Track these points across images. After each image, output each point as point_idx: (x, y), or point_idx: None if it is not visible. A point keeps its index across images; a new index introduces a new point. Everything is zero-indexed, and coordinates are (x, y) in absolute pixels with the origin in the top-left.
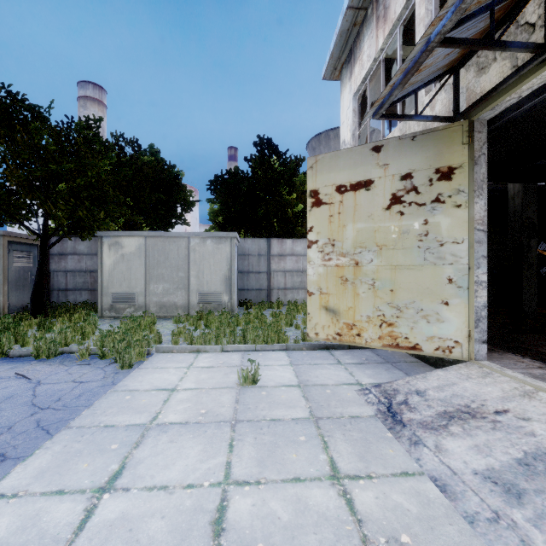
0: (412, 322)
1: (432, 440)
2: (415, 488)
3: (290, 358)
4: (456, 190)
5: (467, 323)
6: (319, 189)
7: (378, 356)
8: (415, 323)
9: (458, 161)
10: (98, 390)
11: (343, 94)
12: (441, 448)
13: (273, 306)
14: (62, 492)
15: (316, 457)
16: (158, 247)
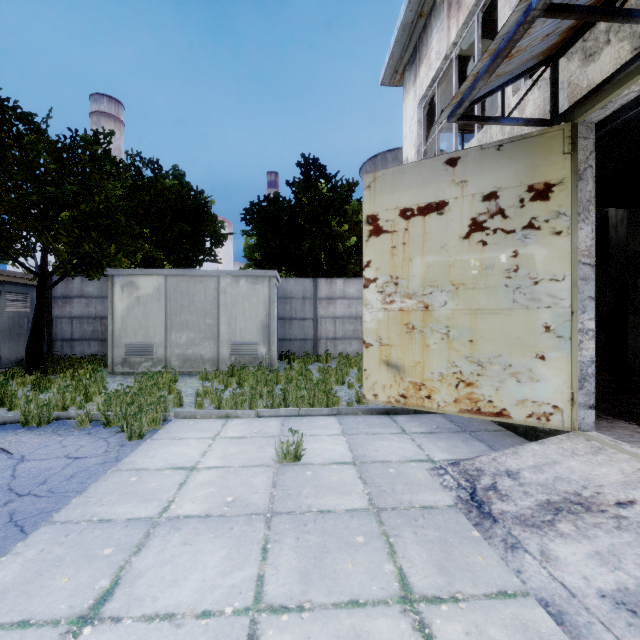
0: (497, 381)
1: (535, 543)
2: (519, 617)
3: (342, 426)
4: (555, 213)
5: (570, 383)
6: (378, 214)
7: (452, 422)
8: (501, 383)
9: (558, 176)
10: (96, 469)
11: (405, 102)
12: (549, 555)
13: (320, 360)
14: (26, 624)
15: (379, 568)
16: (181, 288)
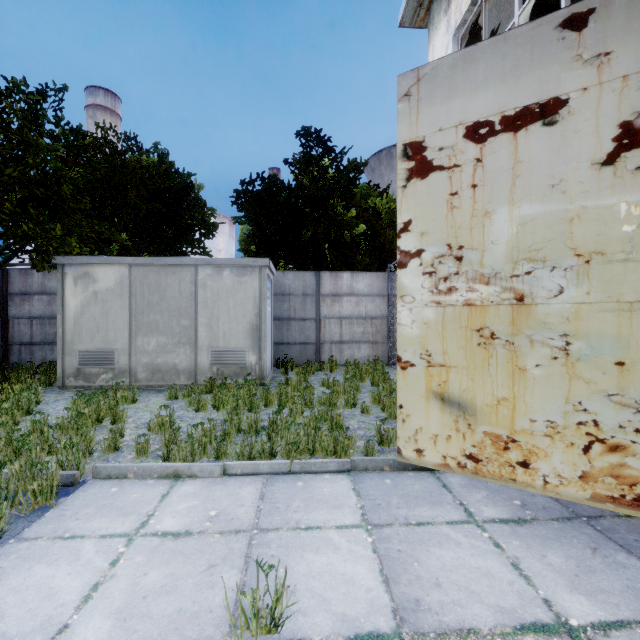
0: None
1: None
2: None
3: (361, 500)
4: None
5: None
6: (425, 139)
7: None
8: None
9: None
10: None
11: (433, 41)
12: None
13: (324, 368)
14: None
15: None
16: (149, 281)
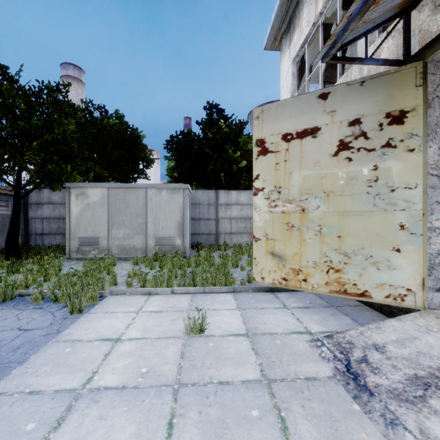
0: (361, 268)
1: (412, 420)
2: None
3: (237, 301)
4: (409, 134)
5: (421, 271)
6: (265, 138)
7: (321, 299)
8: (363, 270)
9: (411, 104)
10: (40, 340)
11: (282, 61)
12: (428, 434)
13: (220, 248)
14: None
15: None
16: (119, 197)
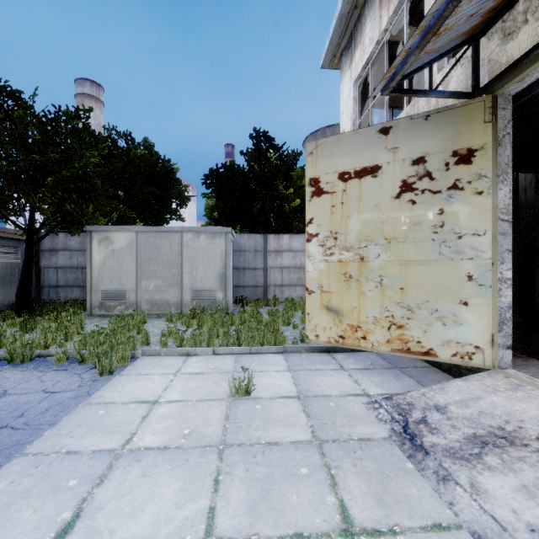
0: (425, 324)
1: (464, 476)
2: None
3: (288, 363)
4: (477, 175)
5: (490, 326)
6: (320, 177)
7: (384, 360)
8: (428, 326)
9: (479, 142)
10: (69, 402)
11: (342, 82)
12: (478, 488)
13: (269, 304)
14: None
15: (322, 500)
16: (150, 243)
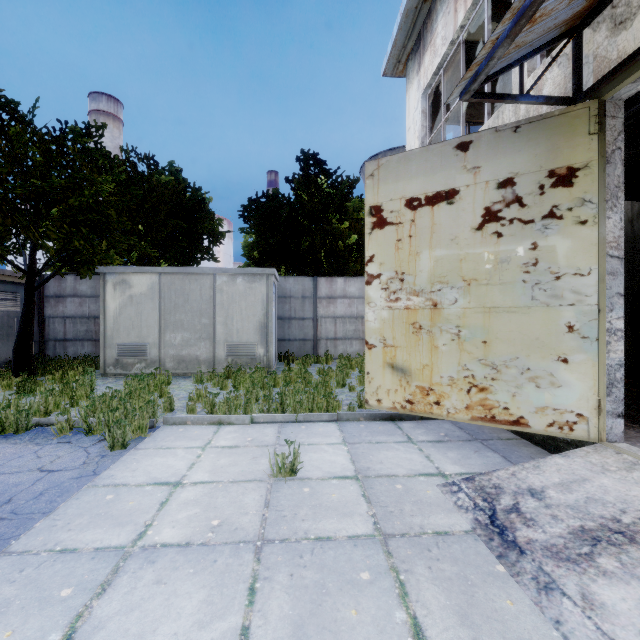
0: (514, 386)
1: (573, 583)
2: None
3: (343, 433)
4: (580, 200)
5: (597, 389)
6: (382, 205)
7: (461, 430)
8: (518, 388)
9: (582, 159)
10: (70, 484)
11: (409, 93)
12: (592, 600)
13: (320, 361)
14: None
15: (388, 617)
16: (175, 287)
